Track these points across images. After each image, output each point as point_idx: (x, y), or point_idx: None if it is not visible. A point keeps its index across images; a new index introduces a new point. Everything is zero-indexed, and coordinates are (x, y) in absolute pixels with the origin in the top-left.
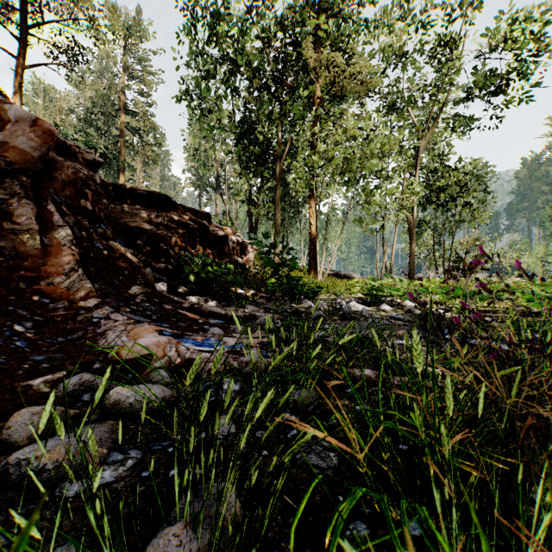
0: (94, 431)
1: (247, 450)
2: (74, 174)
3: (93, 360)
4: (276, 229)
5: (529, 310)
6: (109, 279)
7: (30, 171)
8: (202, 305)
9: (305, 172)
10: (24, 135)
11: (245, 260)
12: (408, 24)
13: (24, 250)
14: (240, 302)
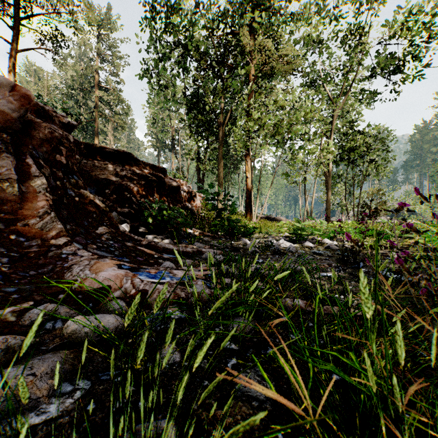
0: (46, 362)
1: (189, 380)
2: (50, 134)
3: (59, 291)
4: (219, 181)
5: (426, 247)
6: (80, 220)
7: (10, 129)
8: (157, 243)
9: (243, 135)
10: (4, 99)
11: (194, 206)
12: (325, 16)
13: (4, 196)
14: (189, 240)
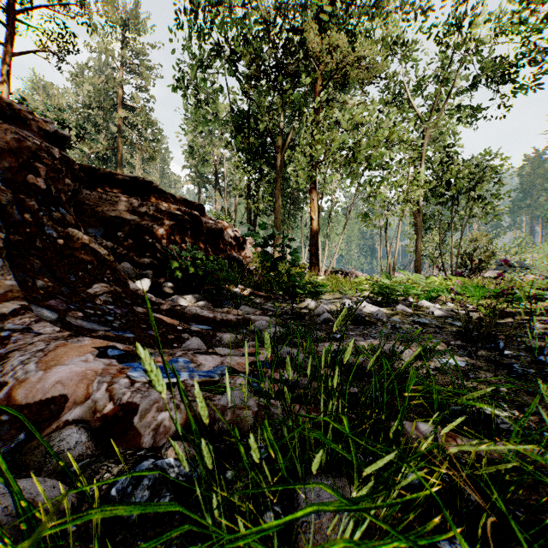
0: None
1: None
2: (18, 142)
3: None
4: (276, 225)
5: None
6: (63, 274)
7: None
8: (185, 307)
9: (307, 162)
10: None
11: (243, 257)
12: (415, 7)
13: None
14: (234, 302)
